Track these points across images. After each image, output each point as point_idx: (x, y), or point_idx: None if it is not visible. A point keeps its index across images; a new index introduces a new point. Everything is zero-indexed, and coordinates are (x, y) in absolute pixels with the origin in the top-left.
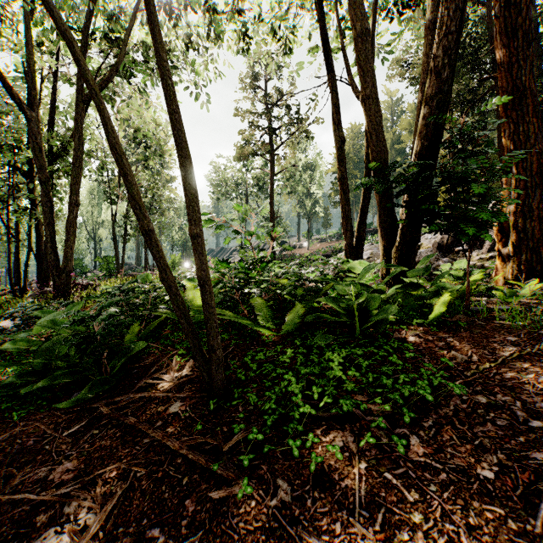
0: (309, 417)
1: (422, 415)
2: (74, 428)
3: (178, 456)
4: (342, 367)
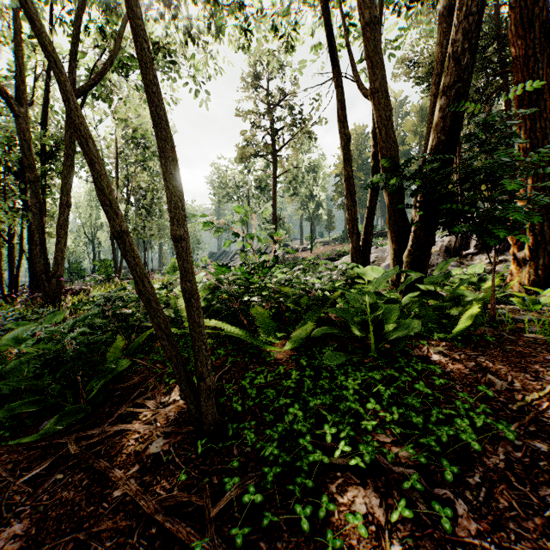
0: (320, 465)
1: (465, 466)
2: (32, 474)
3: (153, 520)
4: (358, 397)
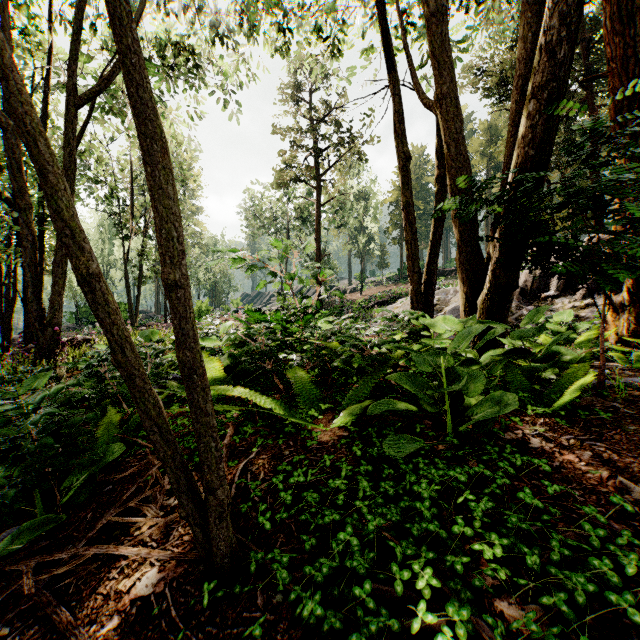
0: (386, 630)
1: None
2: None
3: None
4: (437, 511)
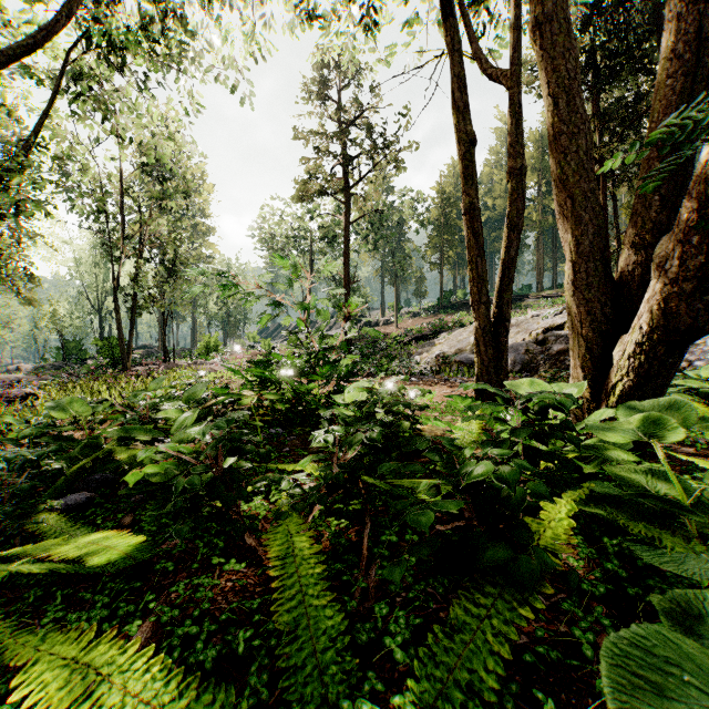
0: None
1: None
2: None
3: None
4: None
